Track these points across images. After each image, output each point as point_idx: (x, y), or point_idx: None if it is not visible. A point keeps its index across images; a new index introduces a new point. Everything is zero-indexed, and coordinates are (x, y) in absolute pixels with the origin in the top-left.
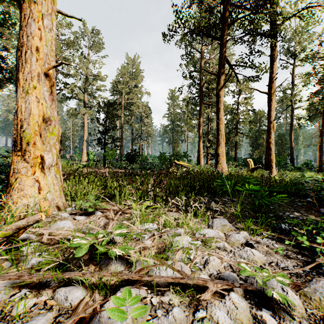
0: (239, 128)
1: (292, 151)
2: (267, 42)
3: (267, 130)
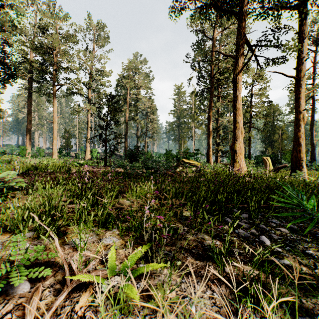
0: (252, 123)
1: (313, 148)
2: (298, 13)
3: (294, 122)
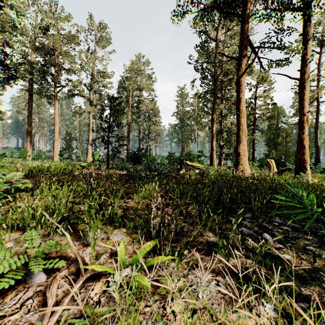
0: (256, 125)
1: (318, 150)
2: (301, 15)
3: (298, 124)
